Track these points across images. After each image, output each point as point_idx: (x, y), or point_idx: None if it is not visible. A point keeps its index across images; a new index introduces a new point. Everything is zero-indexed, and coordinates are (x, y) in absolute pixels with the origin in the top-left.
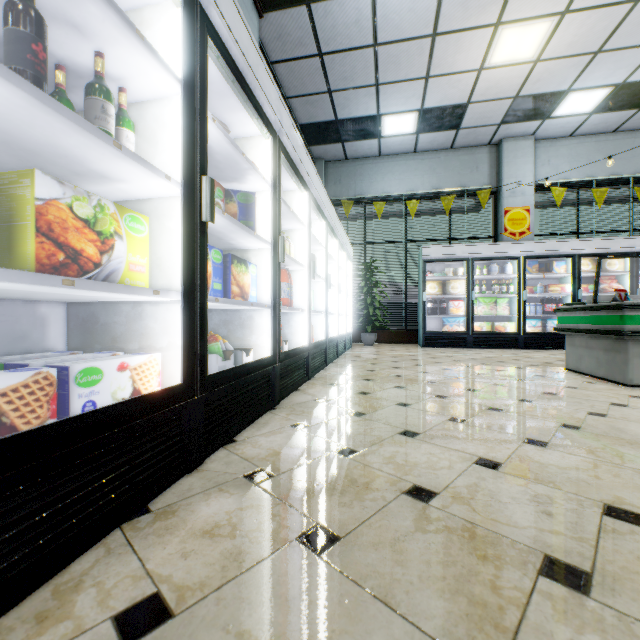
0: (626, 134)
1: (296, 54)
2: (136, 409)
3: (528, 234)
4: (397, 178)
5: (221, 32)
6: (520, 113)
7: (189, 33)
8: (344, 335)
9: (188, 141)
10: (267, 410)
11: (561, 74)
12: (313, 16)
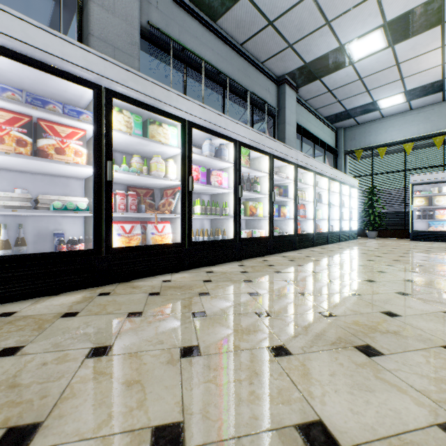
0: None
1: (317, 95)
2: (261, 238)
3: None
4: (396, 129)
5: (277, 154)
6: None
7: (270, 163)
8: (347, 231)
9: (270, 186)
10: (292, 250)
11: None
12: (323, 81)
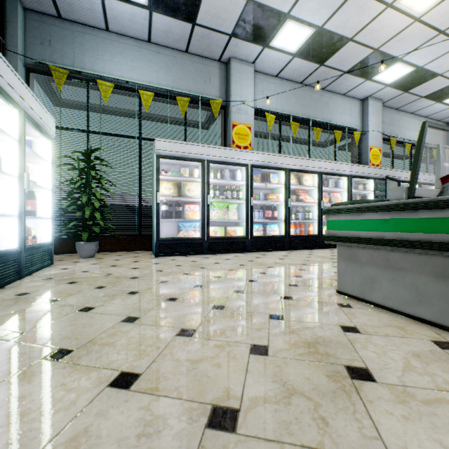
0: (307, 88)
1: None
2: None
3: (250, 149)
4: (129, 64)
5: None
6: (249, 28)
7: None
8: (10, 252)
9: None
10: None
11: None
12: None
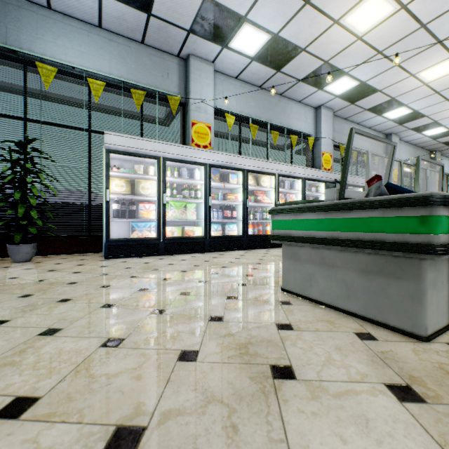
0: (266, 92)
1: None
2: None
3: (210, 148)
4: (76, 48)
5: None
6: (207, 26)
7: None
8: None
9: None
10: None
11: None
12: None
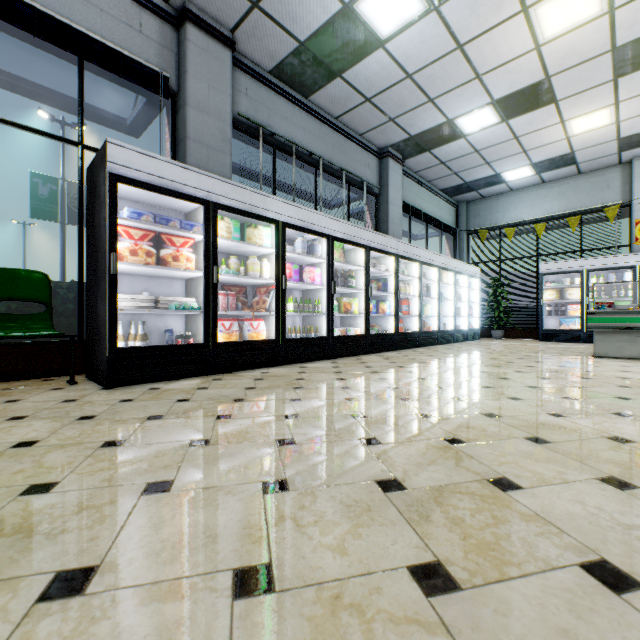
0: None
1: (428, 166)
2: (356, 337)
3: None
4: (527, 206)
5: (374, 246)
6: (634, 143)
7: (366, 256)
8: (464, 330)
9: (366, 280)
10: (392, 351)
11: None
12: (433, 153)
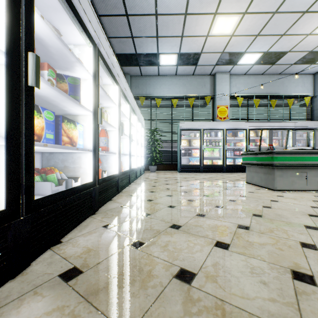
0: (267, 76)
1: (113, 12)
2: None
3: (227, 118)
4: (167, 87)
5: None
6: (224, 61)
7: None
8: (140, 167)
9: (12, 20)
10: (89, 215)
11: (242, 44)
12: None
